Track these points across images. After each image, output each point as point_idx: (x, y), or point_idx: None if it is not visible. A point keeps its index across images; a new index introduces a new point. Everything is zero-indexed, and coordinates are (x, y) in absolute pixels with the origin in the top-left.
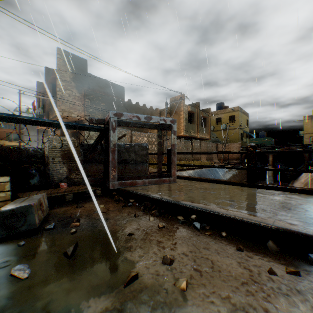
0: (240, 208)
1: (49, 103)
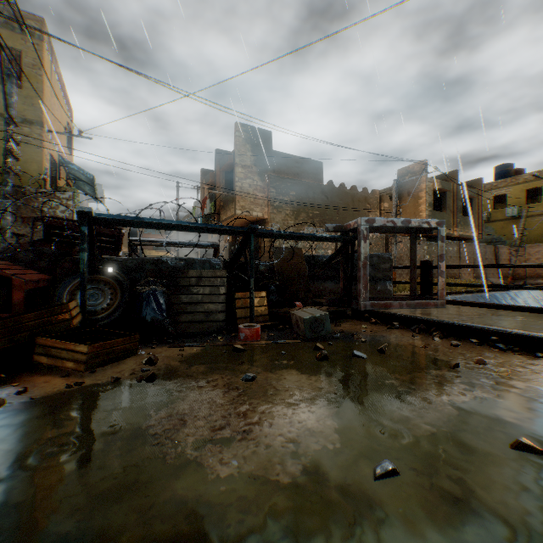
0: None
1: (219, 198)
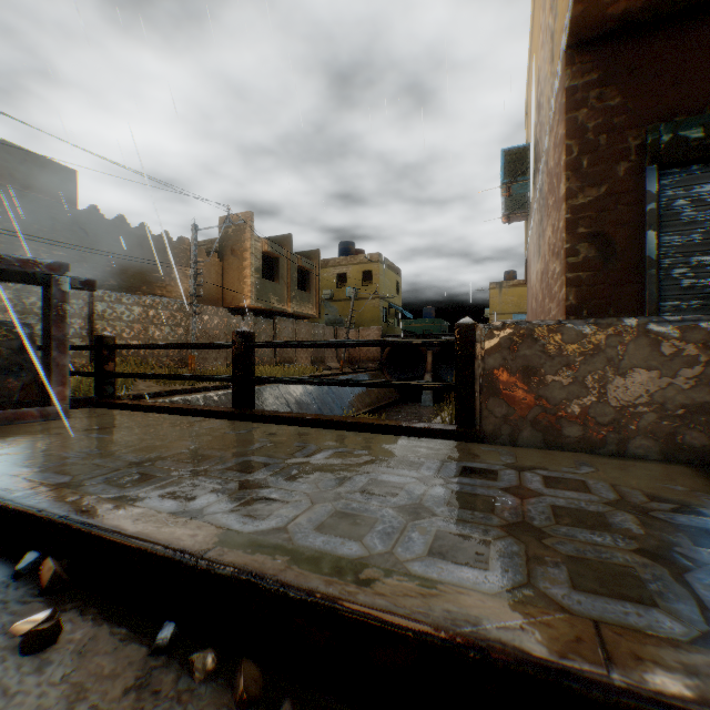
0: (58, 468)
1: None
